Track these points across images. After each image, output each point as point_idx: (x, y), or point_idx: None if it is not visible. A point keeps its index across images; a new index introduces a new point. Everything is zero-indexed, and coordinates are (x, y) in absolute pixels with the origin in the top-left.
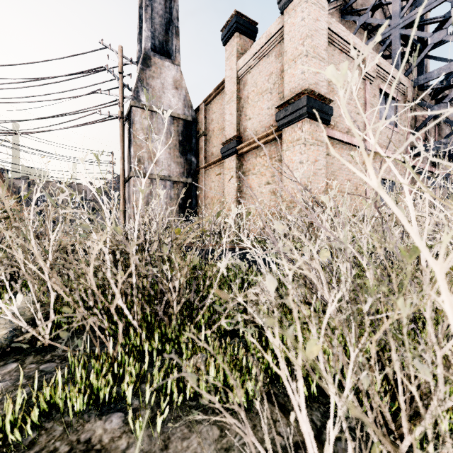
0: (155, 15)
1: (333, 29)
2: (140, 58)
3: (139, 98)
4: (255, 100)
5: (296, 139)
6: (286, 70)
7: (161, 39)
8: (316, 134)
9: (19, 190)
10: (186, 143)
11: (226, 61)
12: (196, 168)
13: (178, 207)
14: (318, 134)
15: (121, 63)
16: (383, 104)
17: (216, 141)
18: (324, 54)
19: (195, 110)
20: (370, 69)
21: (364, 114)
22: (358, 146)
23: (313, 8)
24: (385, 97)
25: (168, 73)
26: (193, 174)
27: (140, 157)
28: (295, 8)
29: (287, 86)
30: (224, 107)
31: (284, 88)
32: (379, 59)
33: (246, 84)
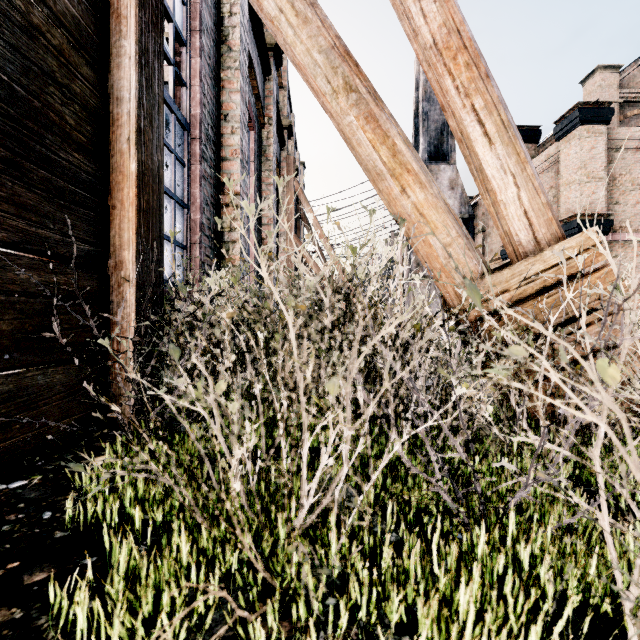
0: (430, 124)
1: (621, 137)
2: None
3: None
4: None
5: None
6: (562, 192)
7: (436, 144)
8: None
9: None
10: None
11: None
12: None
13: None
14: None
15: None
16: None
17: (496, 238)
18: (602, 174)
19: (472, 205)
20: None
21: None
22: None
23: (586, 141)
24: None
25: (444, 176)
26: None
27: (419, 261)
28: (569, 141)
29: (562, 206)
30: None
31: (560, 206)
32: None
33: None
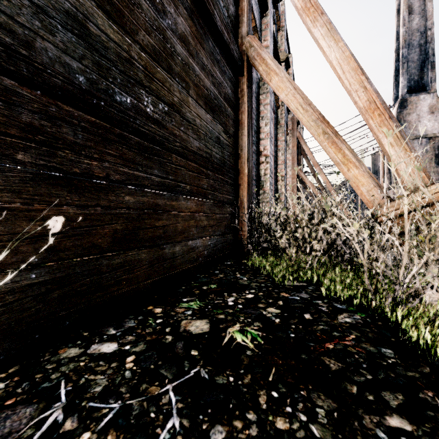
0: (410, 64)
1: None
2: (396, 101)
3: None
4: None
5: None
6: None
7: (415, 79)
8: None
9: None
10: None
11: None
12: None
13: None
14: None
15: None
16: None
17: None
18: None
19: None
20: None
21: None
22: None
23: None
24: None
25: (423, 103)
26: None
27: None
28: None
29: None
30: None
31: None
32: None
33: None
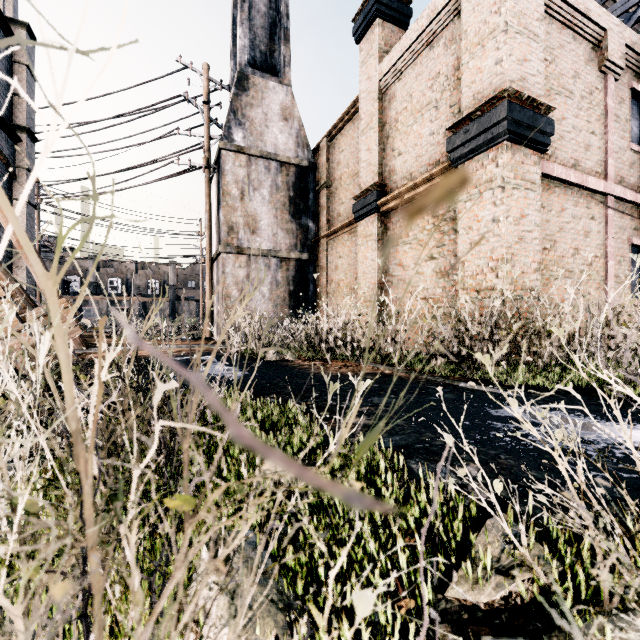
0: (255, 15)
1: None
2: (234, 79)
3: (231, 137)
4: (409, 123)
5: (485, 181)
6: (465, 63)
7: (263, 50)
8: (523, 168)
9: (86, 274)
10: (300, 200)
11: (360, 67)
12: (314, 237)
13: (288, 296)
14: (527, 170)
15: (207, 88)
16: (637, 115)
17: (345, 194)
18: (537, 28)
19: (313, 151)
20: (615, 54)
21: (604, 133)
22: (594, 189)
23: None
24: (639, 103)
25: (274, 97)
26: (310, 246)
27: (233, 224)
28: None
29: (467, 91)
30: (356, 142)
31: (461, 94)
32: (632, 36)
33: (394, 99)
